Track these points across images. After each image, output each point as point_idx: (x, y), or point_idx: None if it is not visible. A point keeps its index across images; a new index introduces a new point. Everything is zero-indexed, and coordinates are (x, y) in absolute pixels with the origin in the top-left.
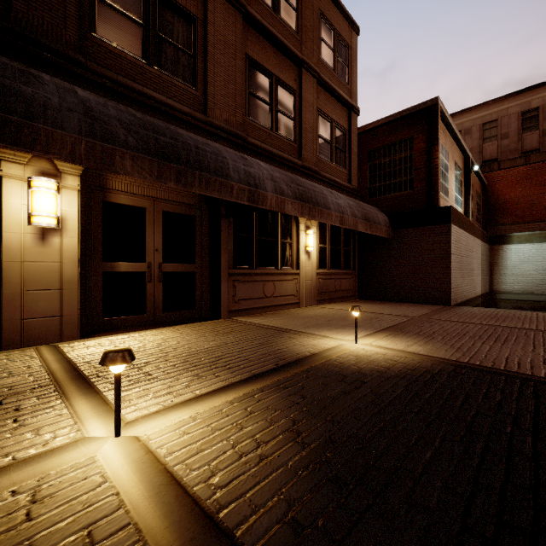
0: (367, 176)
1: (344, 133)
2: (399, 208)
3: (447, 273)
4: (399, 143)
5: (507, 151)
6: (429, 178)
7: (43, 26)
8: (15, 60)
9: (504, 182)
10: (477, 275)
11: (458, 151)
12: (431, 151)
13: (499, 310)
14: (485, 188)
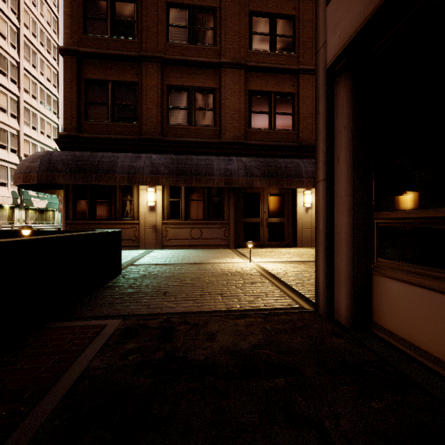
0: None
1: None
2: None
3: None
4: None
5: None
6: None
7: (306, 138)
8: (301, 154)
9: None
10: None
11: None
12: None
13: None
14: None
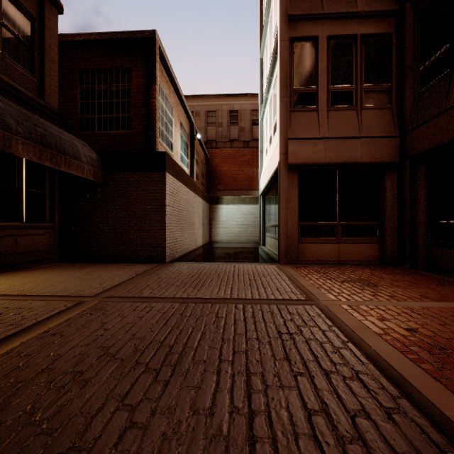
0: (78, 101)
1: (28, 19)
2: (117, 149)
3: (162, 226)
4: (117, 72)
5: (221, 136)
6: (148, 120)
7: None
8: None
9: (219, 158)
10: (198, 228)
11: (184, 114)
12: (149, 89)
13: (206, 265)
14: (208, 160)
